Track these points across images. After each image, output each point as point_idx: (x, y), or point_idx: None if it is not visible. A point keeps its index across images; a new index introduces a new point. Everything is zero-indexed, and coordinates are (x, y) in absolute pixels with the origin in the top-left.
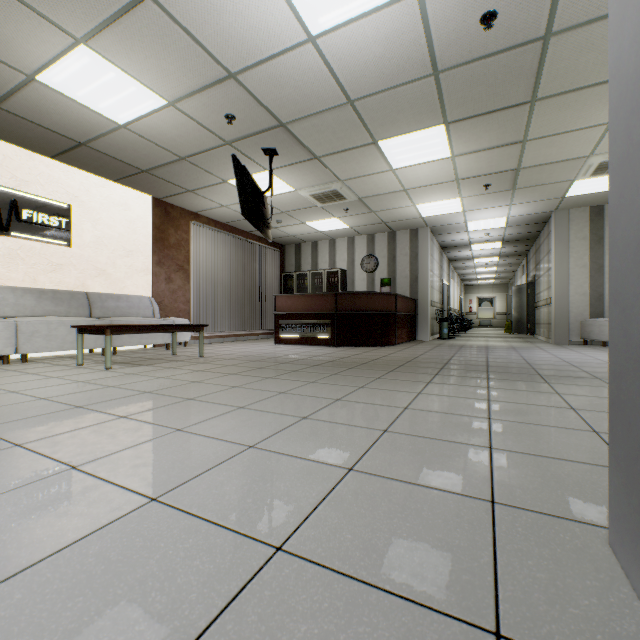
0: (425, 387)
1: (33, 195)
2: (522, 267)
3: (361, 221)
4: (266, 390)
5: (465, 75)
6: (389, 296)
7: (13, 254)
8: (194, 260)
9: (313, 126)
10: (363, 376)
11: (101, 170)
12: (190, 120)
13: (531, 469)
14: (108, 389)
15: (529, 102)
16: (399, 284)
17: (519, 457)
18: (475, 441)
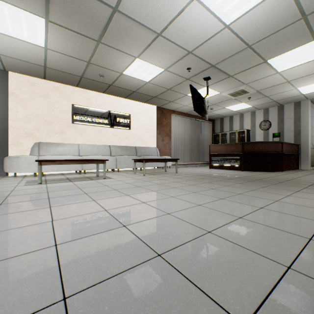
0: (293, 193)
1: (120, 112)
2: None
3: (259, 102)
4: (205, 187)
5: None
6: (277, 143)
7: (114, 134)
8: (172, 131)
9: (228, 62)
10: (255, 185)
11: (139, 99)
12: (172, 74)
13: None
14: (146, 182)
15: None
16: (286, 136)
17: None
18: None
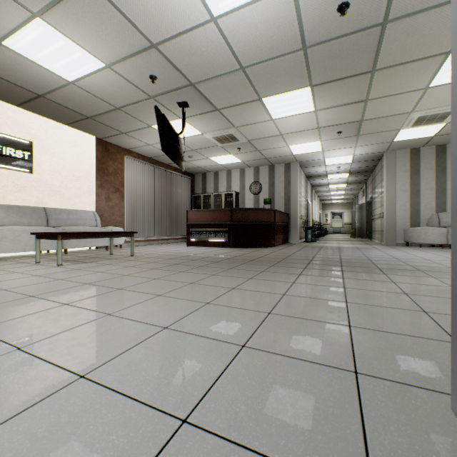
0: (297, 278)
1: (2, 134)
2: (362, 191)
3: (250, 157)
4: (179, 281)
5: (325, 50)
6: (270, 211)
7: None
8: (127, 184)
9: (215, 86)
10: (252, 270)
11: (56, 116)
12: (123, 79)
13: (382, 343)
14: (57, 281)
15: (370, 72)
16: (277, 203)
17: (372, 333)
18: (337, 320)
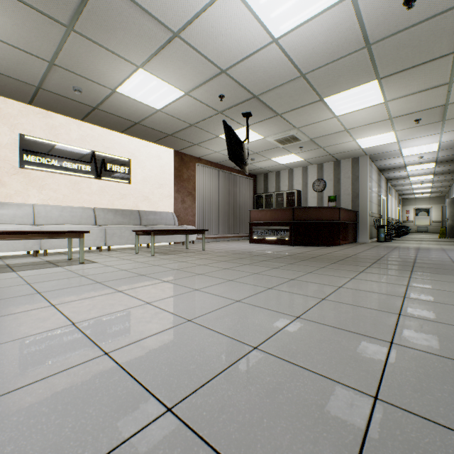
0: (357, 275)
1: (112, 155)
2: None
3: (312, 155)
4: (245, 271)
5: (392, 43)
6: (334, 209)
7: (102, 189)
8: (198, 188)
9: (276, 94)
10: (311, 266)
11: (146, 137)
12: (197, 101)
13: (427, 329)
14: (155, 267)
15: (452, 53)
16: (343, 200)
17: (420, 321)
18: (388, 309)
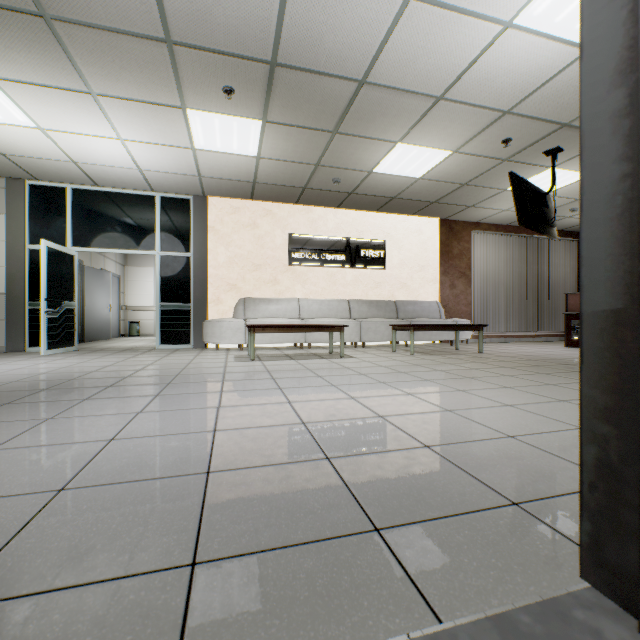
0: None
1: (366, 239)
2: None
3: None
4: (534, 381)
5: None
6: None
7: (356, 279)
8: (474, 266)
9: None
10: None
11: (403, 210)
12: (469, 156)
13: None
14: (414, 366)
15: None
16: None
17: None
18: None
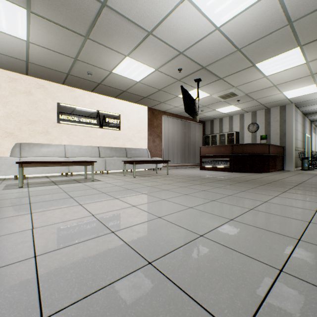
0: (280, 194)
1: (109, 112)
2: None
3: (247, 105)
4: (196, 189)
5: (311, 18)
6: (264, 145)
7: (103, 135)
8: (163, 132)
9: (219, 65)
10: (245, 186)
11: (130, 99)
12: (163, 74)
13: None
14: (136, 184)
15: None
16: (272, 138)
17: None
18: (301, 218)
